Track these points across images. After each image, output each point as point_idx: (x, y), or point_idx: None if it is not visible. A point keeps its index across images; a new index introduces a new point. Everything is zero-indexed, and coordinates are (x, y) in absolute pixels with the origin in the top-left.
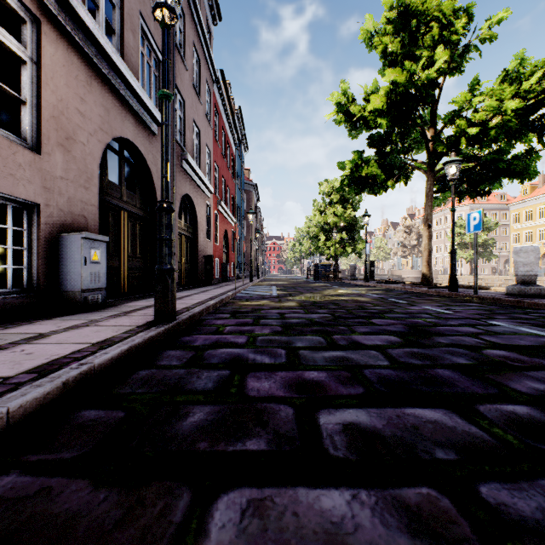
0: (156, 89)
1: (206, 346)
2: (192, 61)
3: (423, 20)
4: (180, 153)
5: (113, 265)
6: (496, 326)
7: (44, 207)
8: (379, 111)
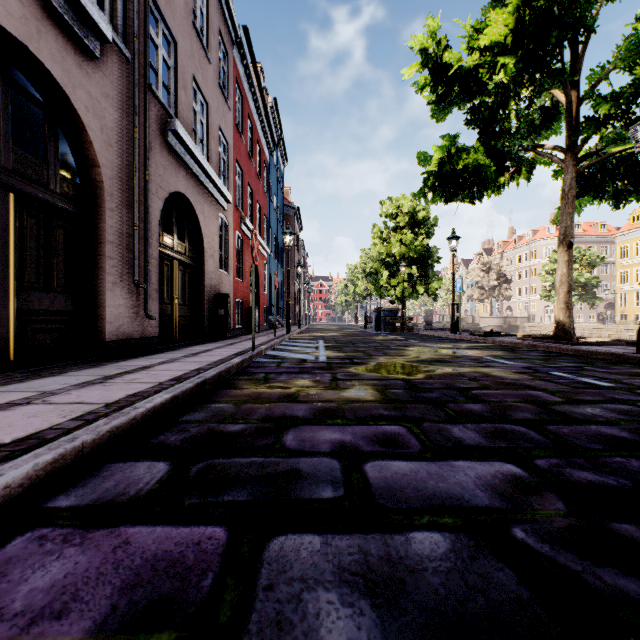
0: None
1: None
2: None
3: None
4: (165, 120)
5: None
6: None
7: None
8: (500, 46)
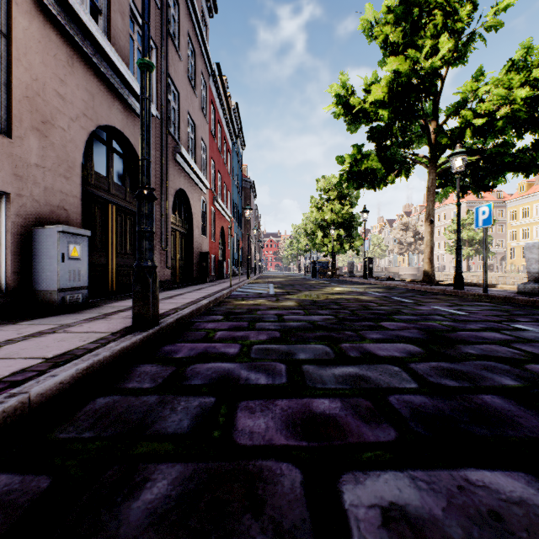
0: None
1: (190, 358)
2: (186, 52)
3: (425, 9)
4: (174, 146)
5: (100, 262)
6: (523, 331)
7: (15, 197)
8: (380, 102)
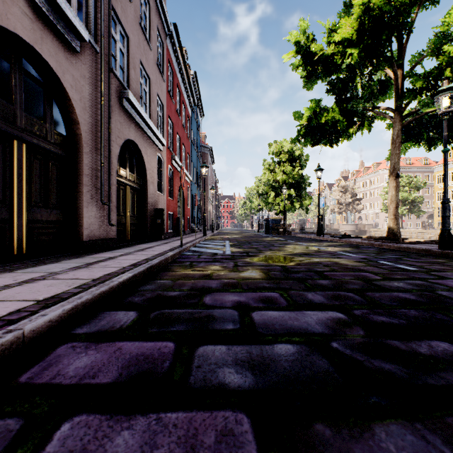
0: (83, 3)
1: None
2: None
3: None
4: (121, 91)
5: None
6: None
7: None
8: (348, 41)
